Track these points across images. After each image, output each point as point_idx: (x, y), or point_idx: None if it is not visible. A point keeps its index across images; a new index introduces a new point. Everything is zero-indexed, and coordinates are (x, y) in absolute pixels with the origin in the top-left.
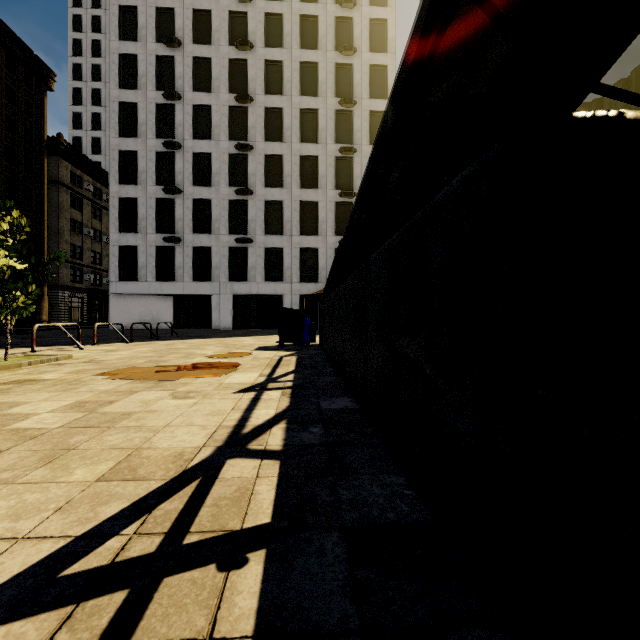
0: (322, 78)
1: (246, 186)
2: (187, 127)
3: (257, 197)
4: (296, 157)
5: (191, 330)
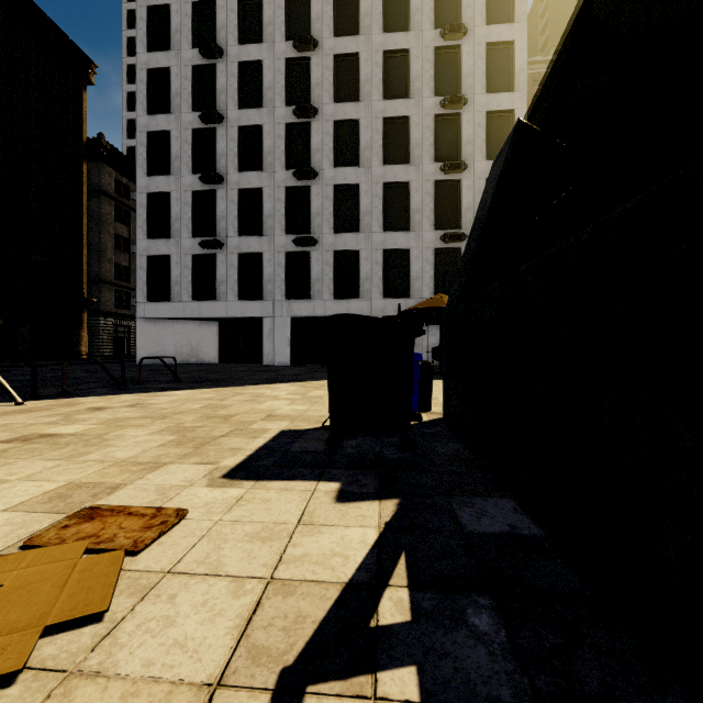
0: (415, 4)
1: (309, 167)
2: (231, 93)
3: (323, 181)
4: (378, 121)
5: (233, 366)
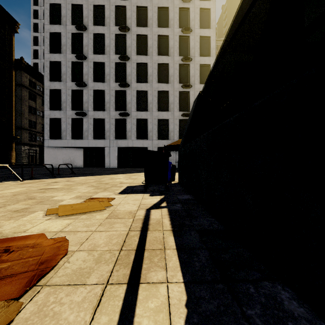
0: (171, 16)
1: (125, 82)
2: (90, 47)
3: (132, 88)
4: (155, 64)
5: (91, 168)
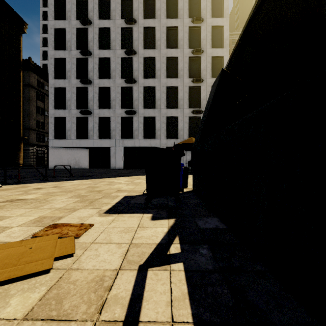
0: (180, 6)
1: (132, 78)
2: (95, 42)
3: (139, 84)
4: (163, 58)
5: (96, 169)
